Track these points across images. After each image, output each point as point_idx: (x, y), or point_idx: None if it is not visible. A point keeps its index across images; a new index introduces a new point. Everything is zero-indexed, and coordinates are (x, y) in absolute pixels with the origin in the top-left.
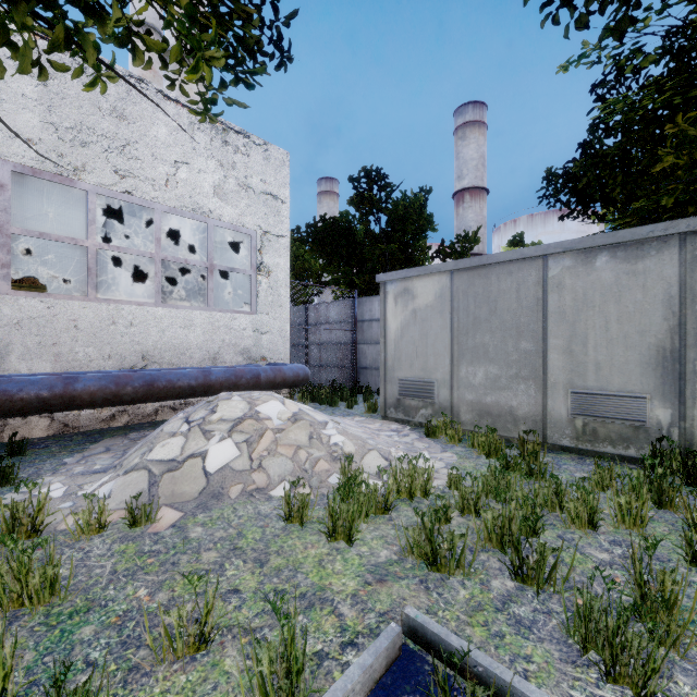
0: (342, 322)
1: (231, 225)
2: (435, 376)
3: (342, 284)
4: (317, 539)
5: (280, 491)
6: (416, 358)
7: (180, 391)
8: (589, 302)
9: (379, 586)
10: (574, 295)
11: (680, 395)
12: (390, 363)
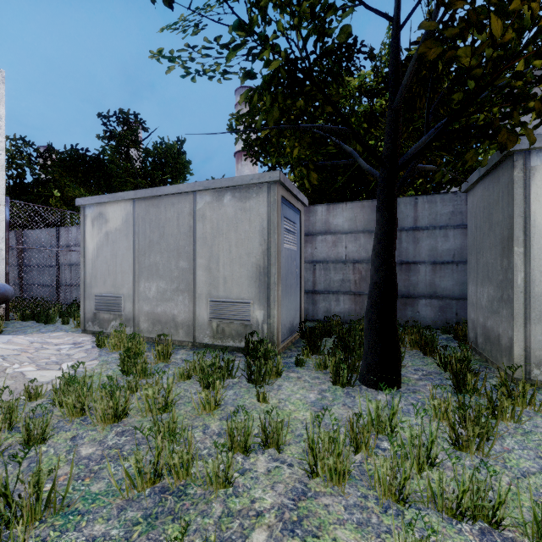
0: None
1: None
2: (122, 291)
3: None
4: None
5: None
6: (108, 276)
7: None
8: (220, 230)
9: None
10: (212, 225)
11: (268, 300)
12: (88, 280)
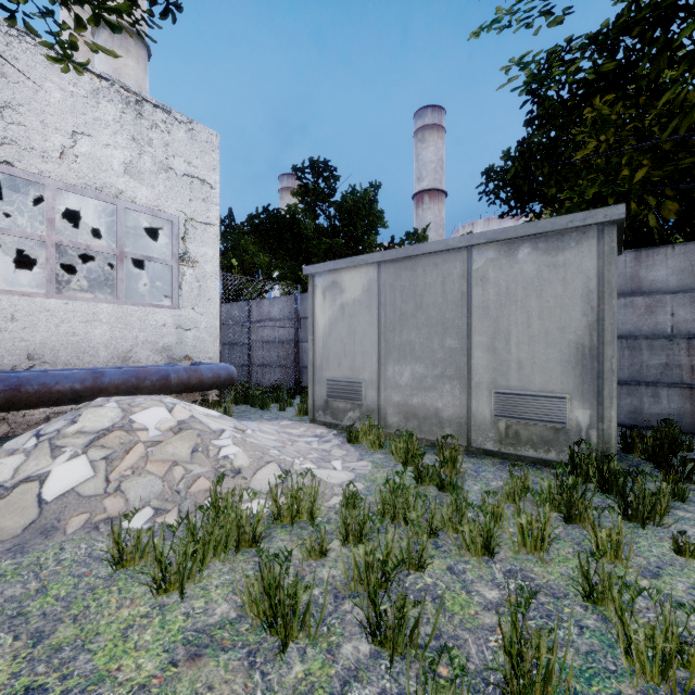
0: (285, 319)
1: (147, 209)
2: (362, 376)
3: (289, 280)
4: (144, 591)
5: (137, 520)
6: (344, 357)
7: (59, 396)
8: (512, 296)
9: (186, 667)
10: (497, 289)
11: (598, 395)
12: (318, 362)
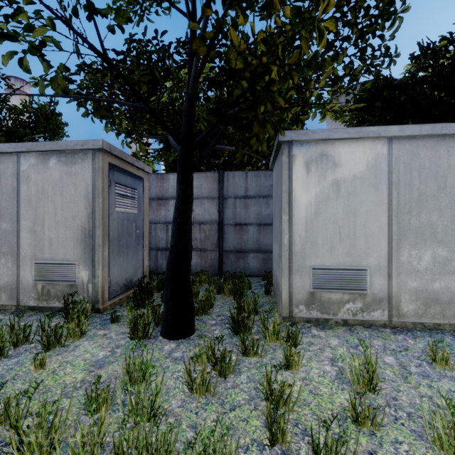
0: None
1: None
2: None
3: None
4: None
5: None
6: None
7: None
8: (46, 193)
9: None
10: (37, 187)
11: (93, 261)
12: None
